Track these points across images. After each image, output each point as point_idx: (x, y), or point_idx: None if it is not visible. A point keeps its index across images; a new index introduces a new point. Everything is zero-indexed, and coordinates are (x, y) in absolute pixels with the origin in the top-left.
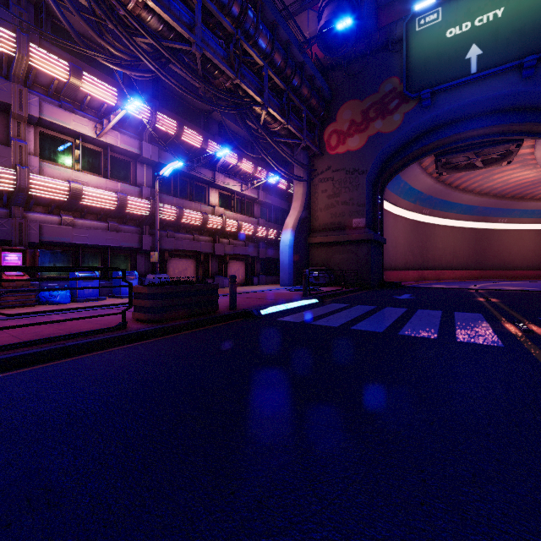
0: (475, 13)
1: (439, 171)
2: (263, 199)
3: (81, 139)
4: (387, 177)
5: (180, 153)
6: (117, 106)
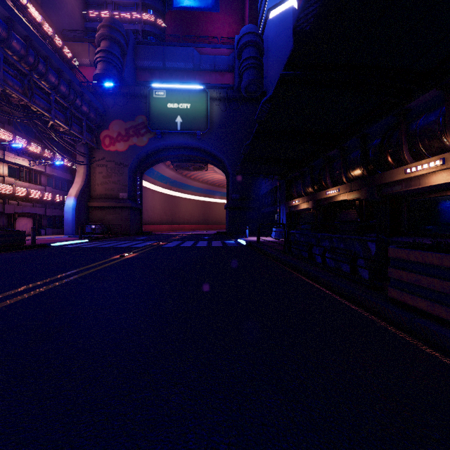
0: (179, 101)
1: (175, 169)
2: (50, 172)
3: None
4: (144, 168)
5: None
6: None
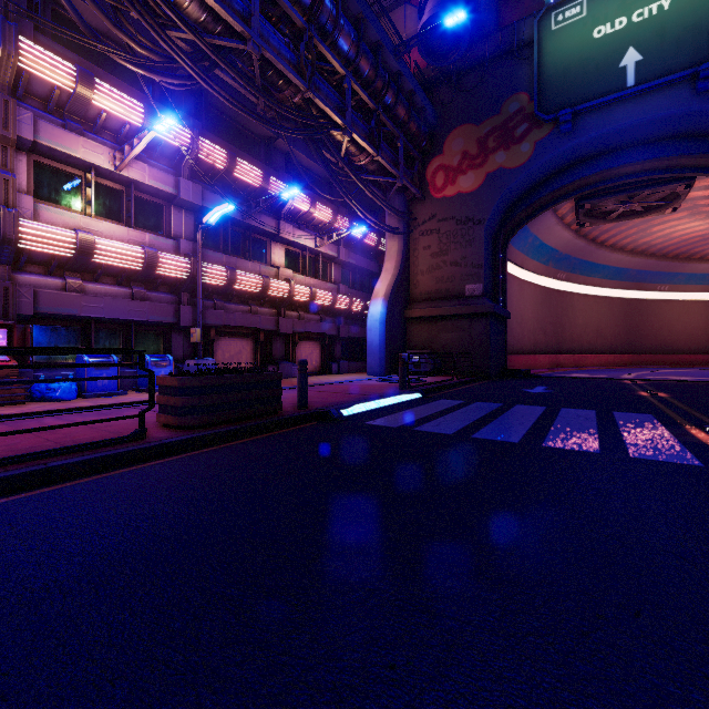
0: (633, 5)
1: (580, 221)
2: (344, 258)
3: (94, 173)
4: (511, 228)
5: (232, 194)
6: (144, 127)
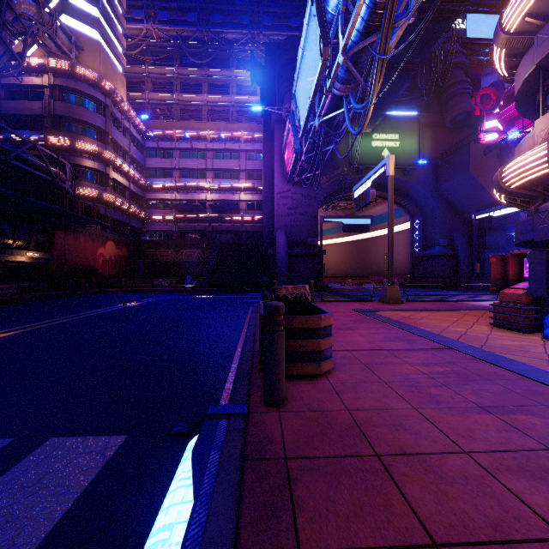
0: None
1: None
2: None
3: None
4: None
5: None
6: None
